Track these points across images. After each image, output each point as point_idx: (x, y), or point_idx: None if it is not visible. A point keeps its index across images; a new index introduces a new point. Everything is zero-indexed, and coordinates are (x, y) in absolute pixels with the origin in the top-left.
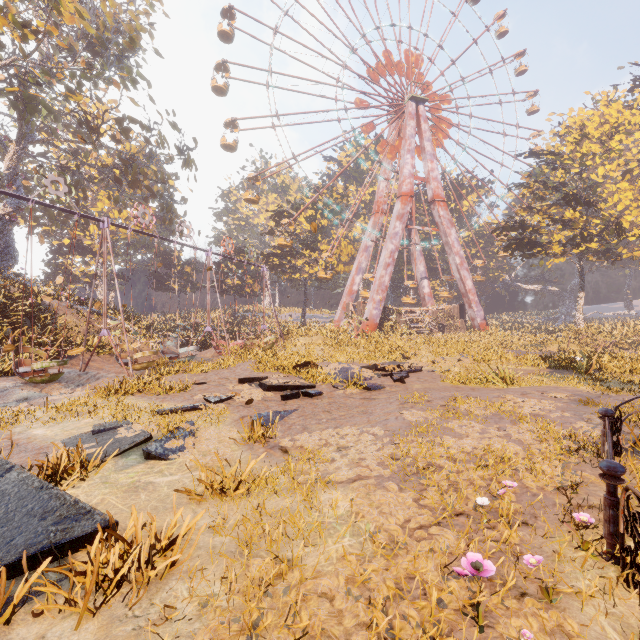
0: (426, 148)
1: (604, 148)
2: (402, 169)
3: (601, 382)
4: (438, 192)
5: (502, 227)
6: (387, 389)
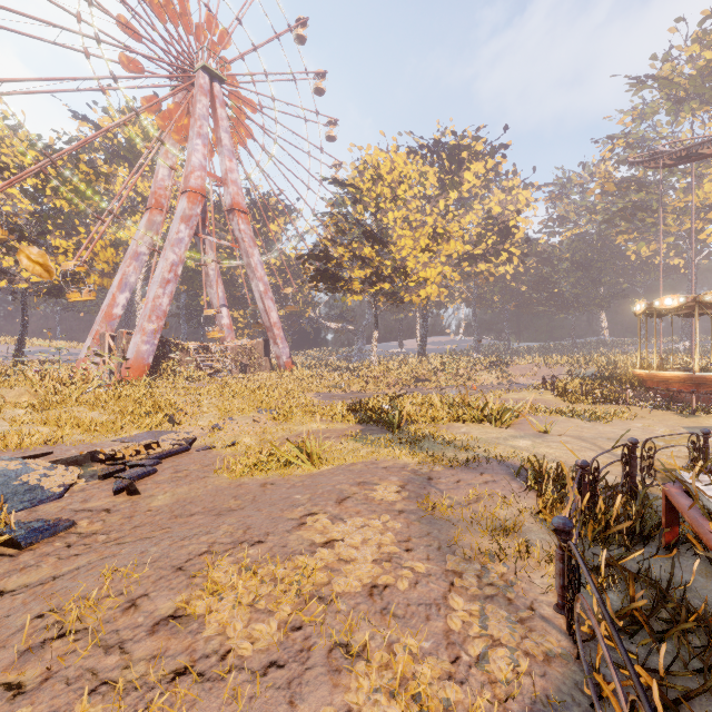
0: (223, 140)
1: (393, 194)
2: (190, 156)
3: (417, 442)
4: (238, 200)
5: (308, 254)
6: (79, 528)
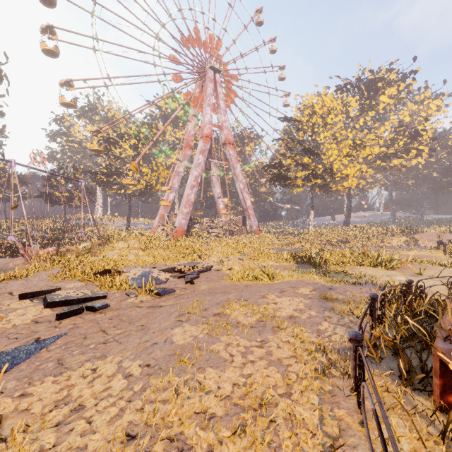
0: (221, 105)
1: (324, 122)
2: (204, 117)
3: (328, 274)
4: (229, 137)
5: (268, 165)
6: (177, 292)
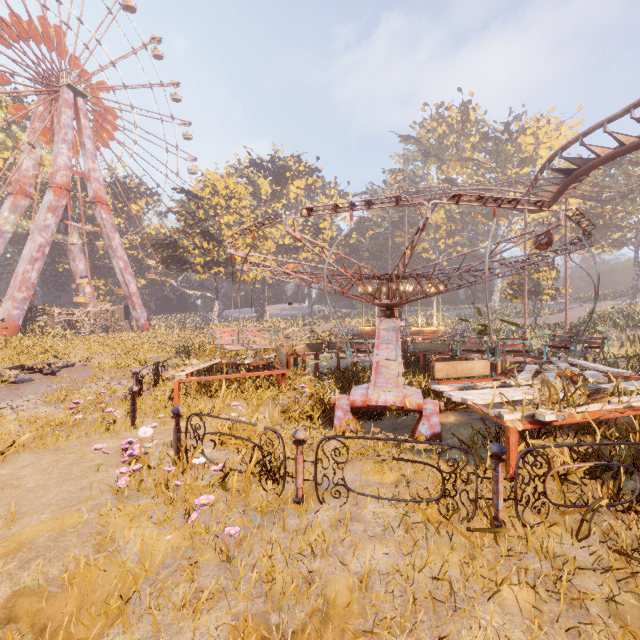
0: (87, 145)
1: (228, 204)
2: (56, 157)
3: None
4: (101, 194)
5: (161, 243)
6: (37, 381)
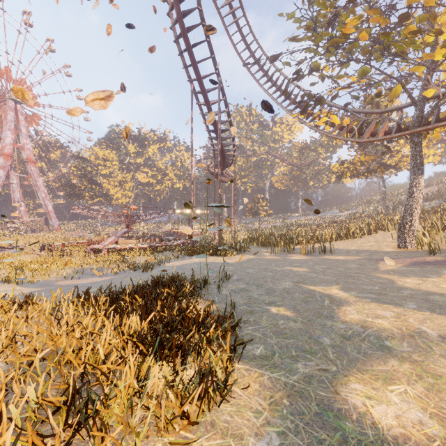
0: (22, 130)
1: (105, 164)
2: (4, 139)
3: None
4: (31, 157)
5: (66, 185)
6: (7, 250)
